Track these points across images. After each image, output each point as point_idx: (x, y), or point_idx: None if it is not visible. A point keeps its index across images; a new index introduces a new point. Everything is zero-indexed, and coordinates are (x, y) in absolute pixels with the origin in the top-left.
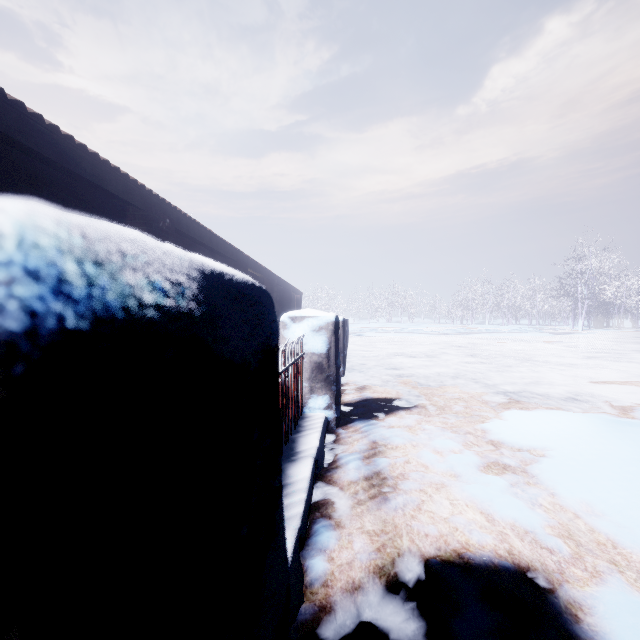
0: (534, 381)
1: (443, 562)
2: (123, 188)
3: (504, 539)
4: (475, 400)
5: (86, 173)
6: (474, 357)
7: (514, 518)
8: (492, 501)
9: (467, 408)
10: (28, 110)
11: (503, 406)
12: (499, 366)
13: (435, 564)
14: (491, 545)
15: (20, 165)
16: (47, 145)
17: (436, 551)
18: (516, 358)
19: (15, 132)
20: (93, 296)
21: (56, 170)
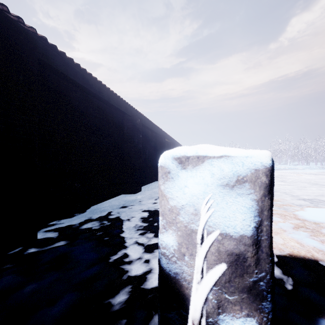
0: (320, 194)
1: (283, 255)
2: (125, 108)
3: (309, 251)
4: (287, 202)
5: (115, 104)
6: (283, 182)
7: (313, 245)
8: (302, 239)
9: (283, 205)
10: (102, 84)
11: (303, 205)
12: (298, 187)
13: (280, 255)
14: (303, 253)
15: (95, 104)
16: (105, 95)
17: (279, 252)
18: (308, 183)
19: (98, 92)
20: (273, 161)
21: (104, 104)
